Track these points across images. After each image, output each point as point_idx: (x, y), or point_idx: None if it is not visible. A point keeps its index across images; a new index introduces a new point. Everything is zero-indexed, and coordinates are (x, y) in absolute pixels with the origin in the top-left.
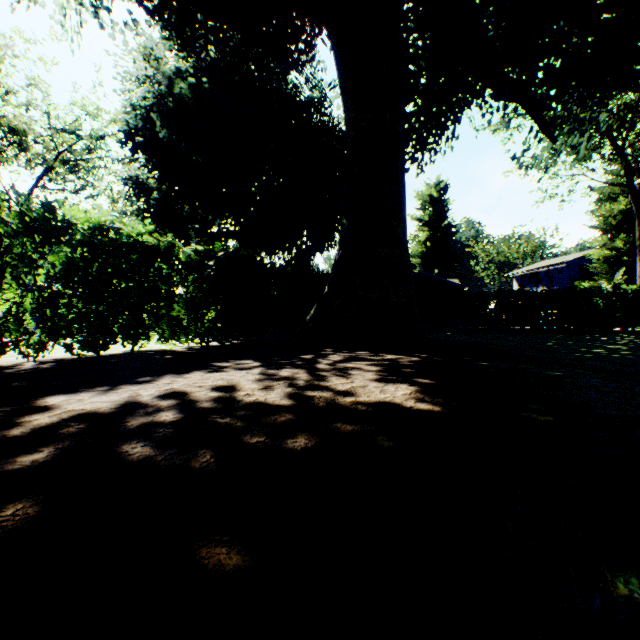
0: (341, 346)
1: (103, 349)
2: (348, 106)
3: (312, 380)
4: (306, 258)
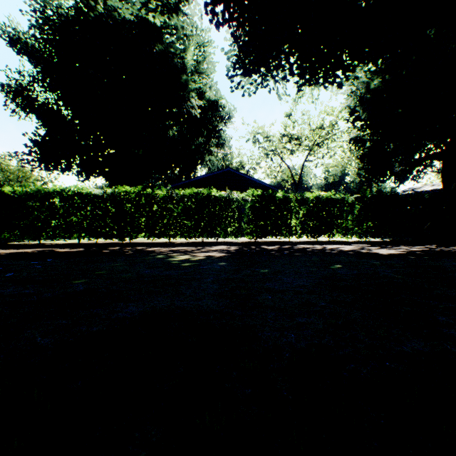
0: (451, 245)
1: (316, 237)
2: None
3: (371, 249)
4: None
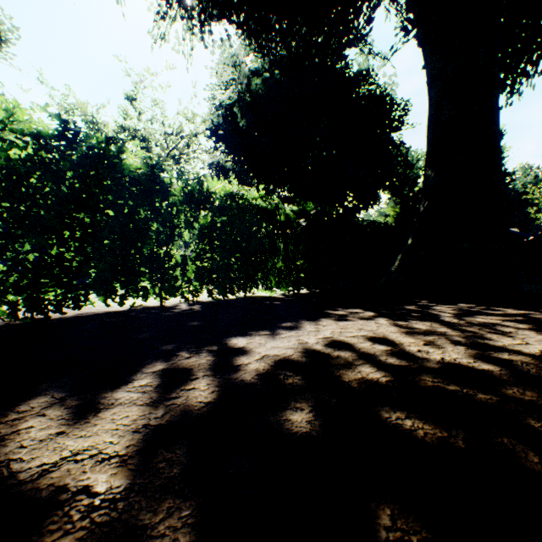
0: (428, 297)
1: (235, 295)
2: (431, 58)
3: (468, 337)
4: (354, 216)
